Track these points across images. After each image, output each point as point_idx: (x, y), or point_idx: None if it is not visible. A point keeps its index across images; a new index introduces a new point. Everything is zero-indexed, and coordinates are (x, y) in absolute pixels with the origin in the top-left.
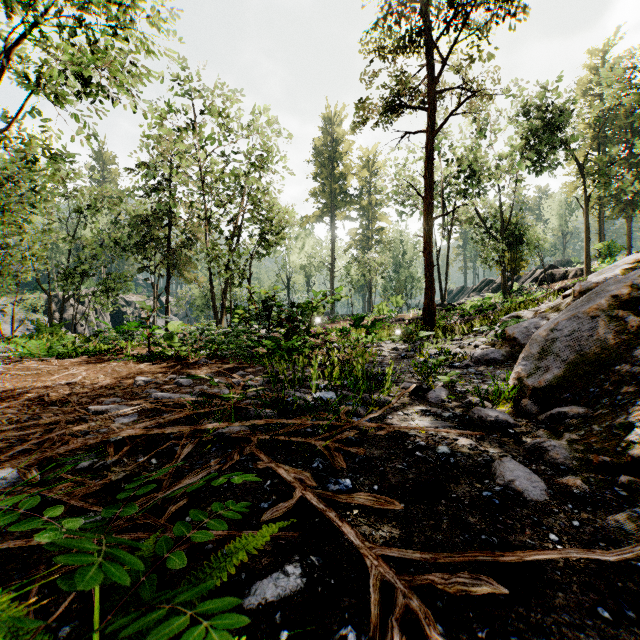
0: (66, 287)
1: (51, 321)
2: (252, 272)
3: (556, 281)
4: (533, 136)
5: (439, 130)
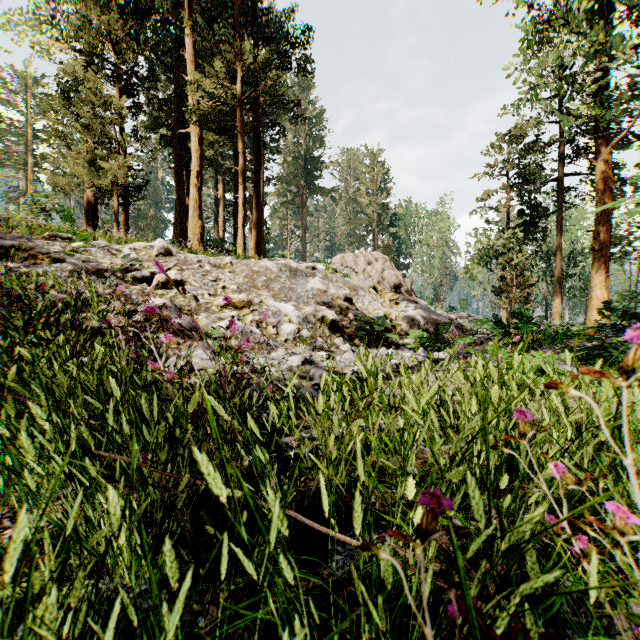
0: None
1: None
2: None
3: None
4: None
5: None
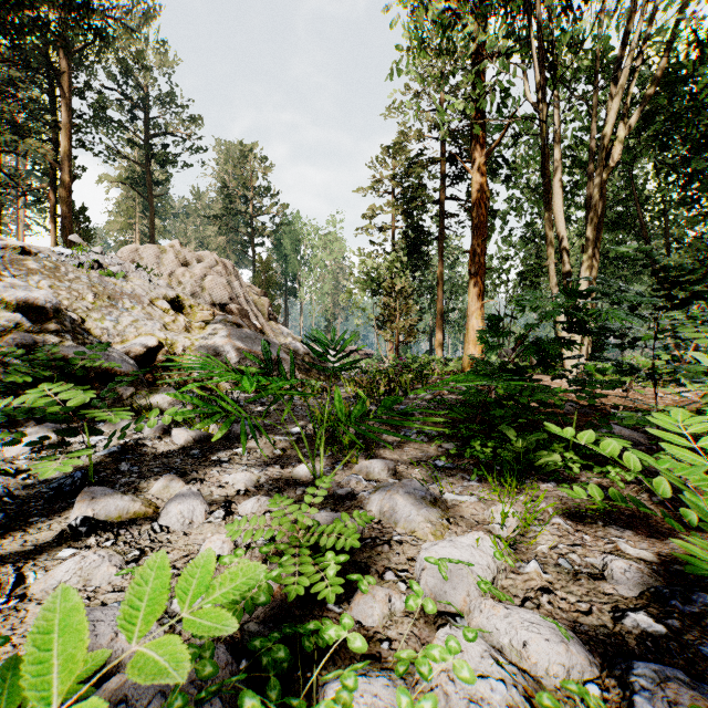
0: None
1: None
2: None
3: None
4: None
5: None
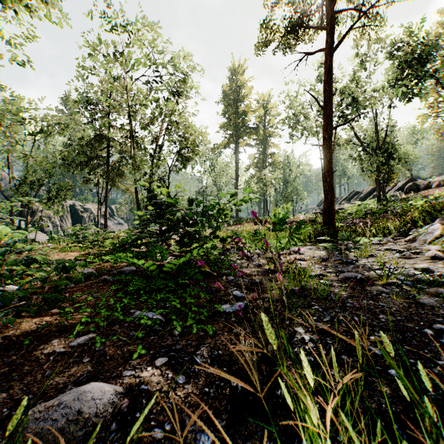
0: (18, 195)
1: (13, 223)
2: (170, 181)
3: (420, 190)
4: (407, 67)
5: (339, 45)
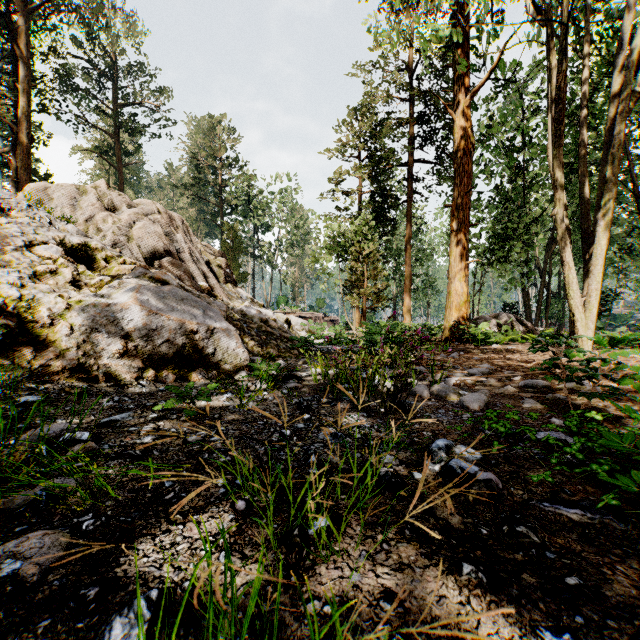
0: None
1: None
2: None
3: None
4: None
5: None
